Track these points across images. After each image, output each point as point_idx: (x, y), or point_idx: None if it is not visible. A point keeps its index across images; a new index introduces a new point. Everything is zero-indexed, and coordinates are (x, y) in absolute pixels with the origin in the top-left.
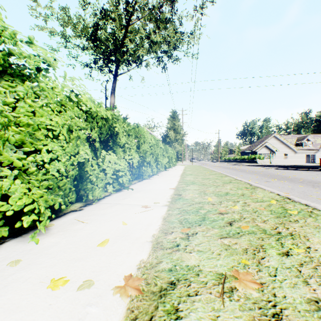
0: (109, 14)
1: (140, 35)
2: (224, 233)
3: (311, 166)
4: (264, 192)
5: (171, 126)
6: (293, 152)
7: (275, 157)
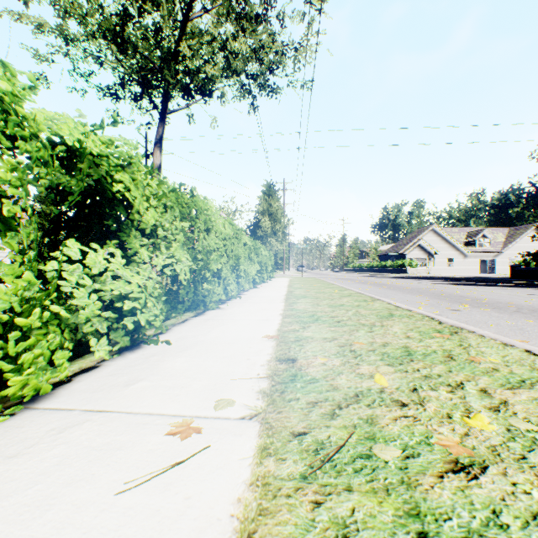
0: None
1: (209, 38)
2: None
3: (498, 279)
4: (490, 344)
5: (266, 208)
6: (461, 255)
7: (434, 264)
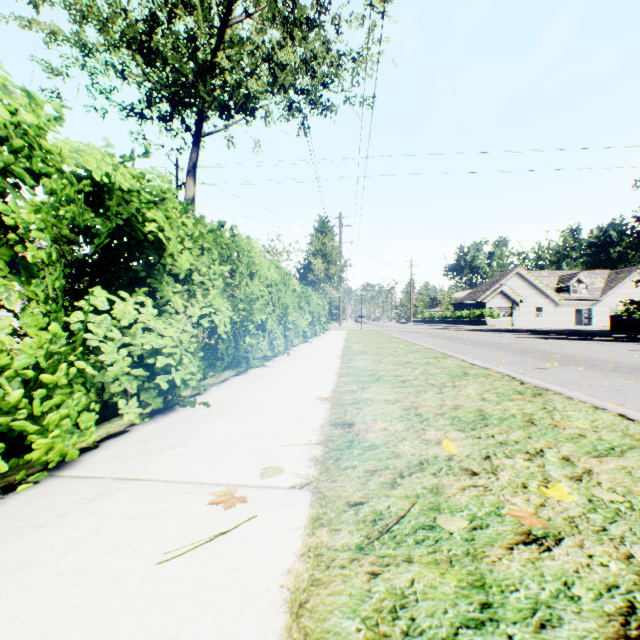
0: None
1: (251, 47)
2: None
3: (595, 332)
4: (578, 407)
5: (318, 248)
6: (552, 304)
7: (519, 314)
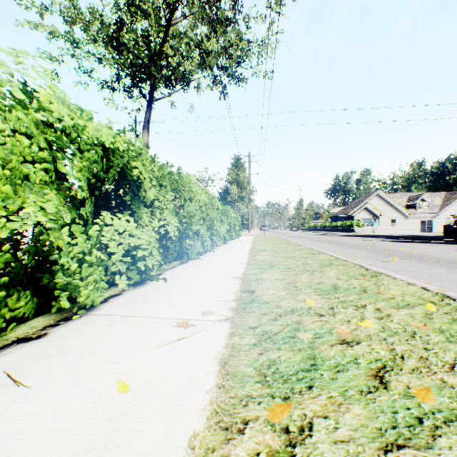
0: (139, 3)
1: (187, 40)
2: (385, 426)
3: (432, 237)
4: (397, 283)
5: (234, 178)
6: (403, 216)
7: (379, 224)
